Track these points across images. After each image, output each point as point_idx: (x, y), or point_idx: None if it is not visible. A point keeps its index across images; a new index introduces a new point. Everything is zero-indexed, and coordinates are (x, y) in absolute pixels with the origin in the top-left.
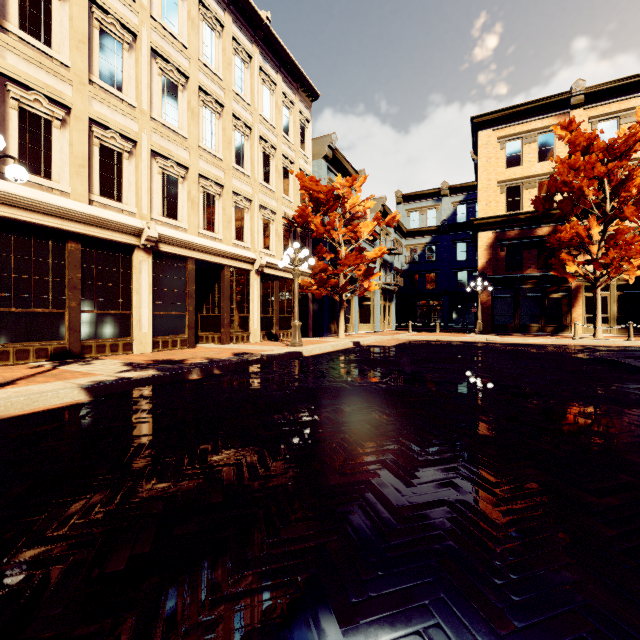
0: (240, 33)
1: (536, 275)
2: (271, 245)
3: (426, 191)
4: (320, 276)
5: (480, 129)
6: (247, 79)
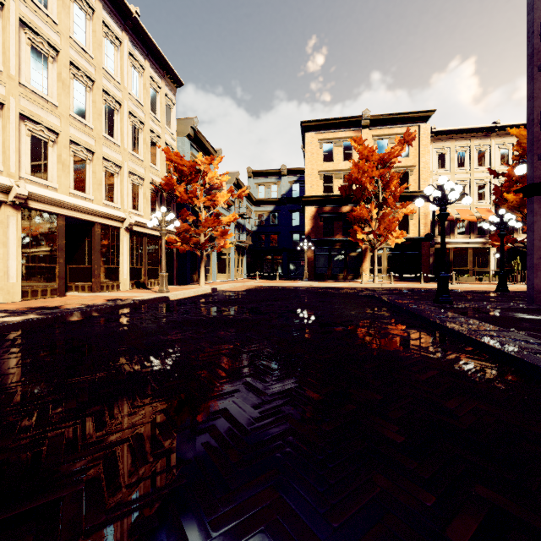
0: (110, 19)
1: (342, 239)
2: (140, 206)
3: (270, 170)
4: (184, 235)
5: (307, 131)
6: (117, 60)
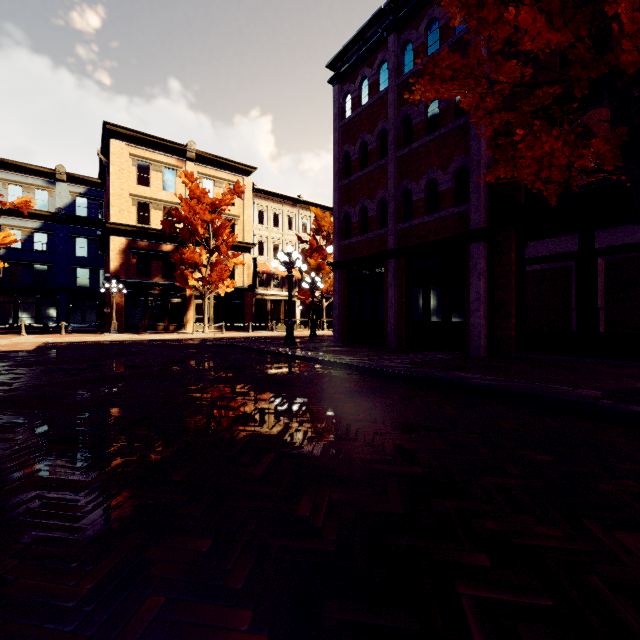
0: None
1: (163, 283)
2: None
3: (35, 166)
4: None
5: (113, 136)
6: None
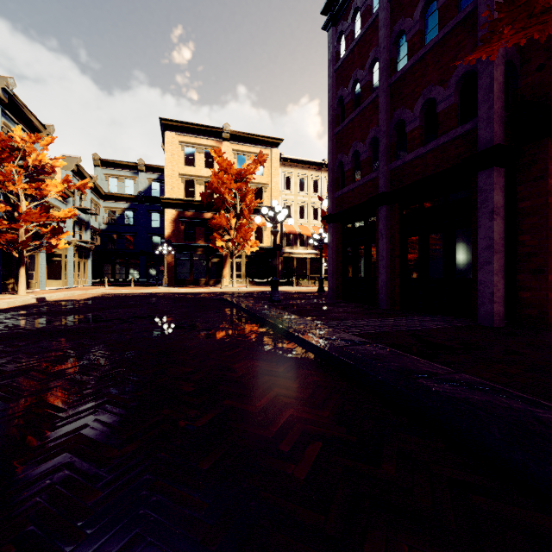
0: None
1: (204, 245)
2: None
3: (124, 162)
4: None
5: (167, 129)
6: None
